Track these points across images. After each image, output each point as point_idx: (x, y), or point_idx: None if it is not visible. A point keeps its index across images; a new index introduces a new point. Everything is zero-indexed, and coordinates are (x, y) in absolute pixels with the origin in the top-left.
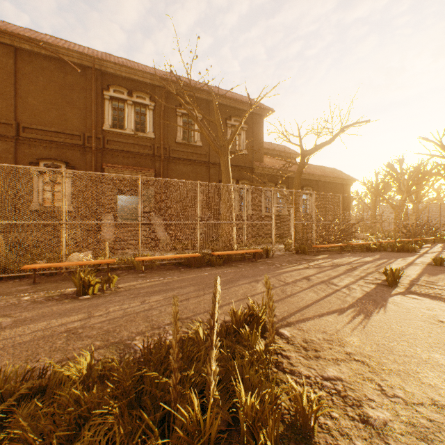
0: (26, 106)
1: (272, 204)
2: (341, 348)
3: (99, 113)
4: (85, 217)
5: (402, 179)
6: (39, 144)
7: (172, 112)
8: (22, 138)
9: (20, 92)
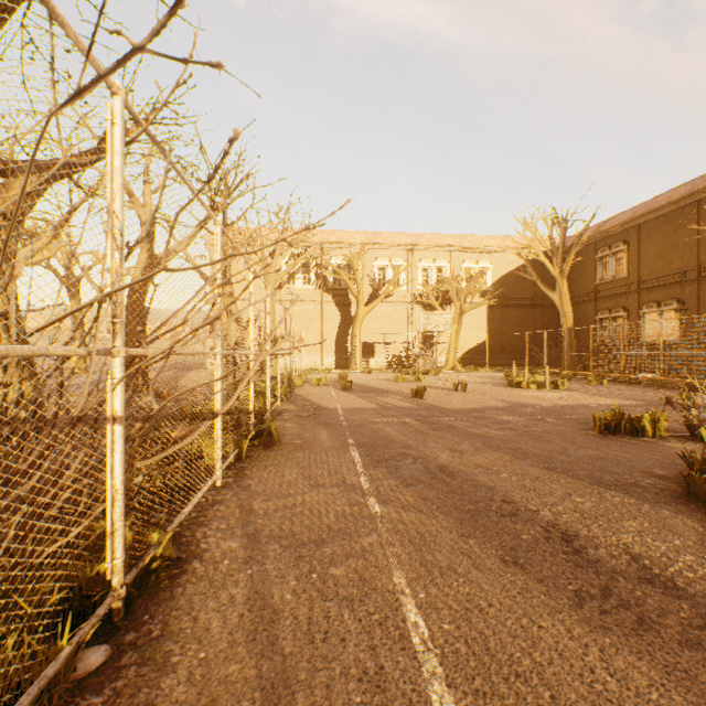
0: (705, 248)
1: None
2: (557, 392)
3: None
4: None
5: None
6: None
7: None
8: (701, 278)
9: (701, 237)
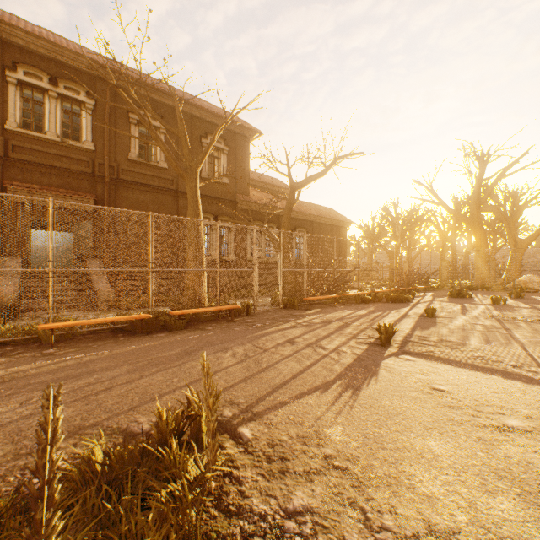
0: None
1: (254, 246)
2: (318, 448)
3: None
4: None
5: (397, 224)
6: None
7: (123, 118)
8: None
9: None
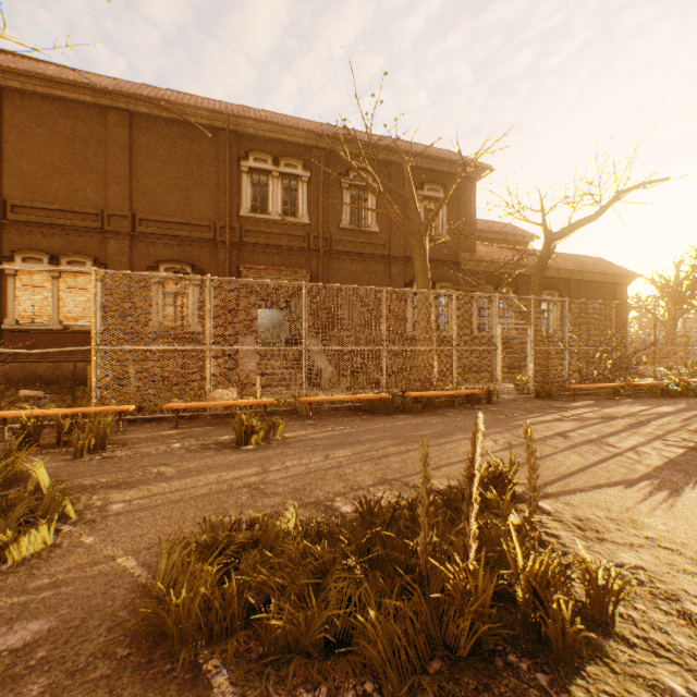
0: (143, 191)
1: (496, 319)
2: (636, 530)
3: (235, 193)
4: (216, 340)
5: None
6: (158, 241)
7: (335, 184)
8: (139, 234)
9: (136, 172)
